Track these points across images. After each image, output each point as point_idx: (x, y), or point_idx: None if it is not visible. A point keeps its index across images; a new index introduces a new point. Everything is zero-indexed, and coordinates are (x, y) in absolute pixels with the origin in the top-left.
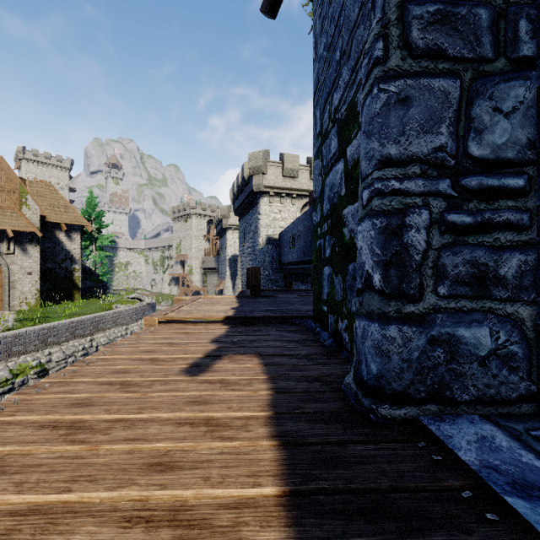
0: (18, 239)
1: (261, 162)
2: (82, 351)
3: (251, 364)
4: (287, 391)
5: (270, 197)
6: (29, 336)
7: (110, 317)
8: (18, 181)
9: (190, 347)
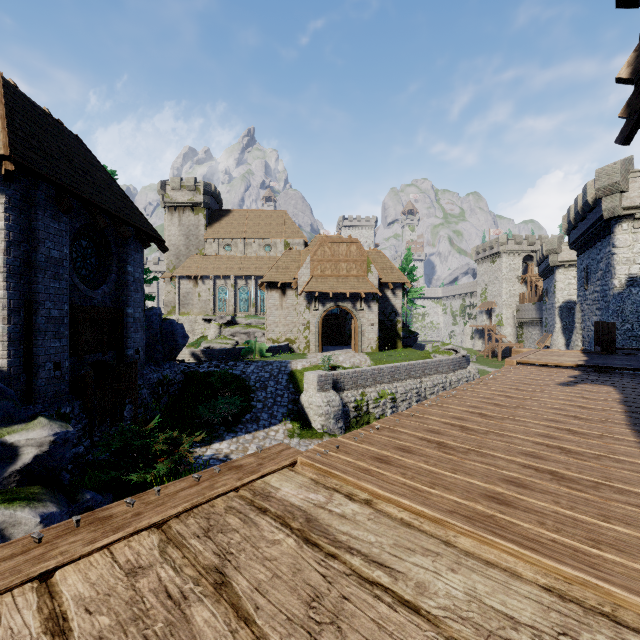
0: (366, 298)
1: (616, 177)
2: (415, 389)
3: (606, 388)
4: (634, 398)
5: (634, 221)
6: (385, 371)
7: (433, 365)
8: (366, 255)
9: (553, 377)
